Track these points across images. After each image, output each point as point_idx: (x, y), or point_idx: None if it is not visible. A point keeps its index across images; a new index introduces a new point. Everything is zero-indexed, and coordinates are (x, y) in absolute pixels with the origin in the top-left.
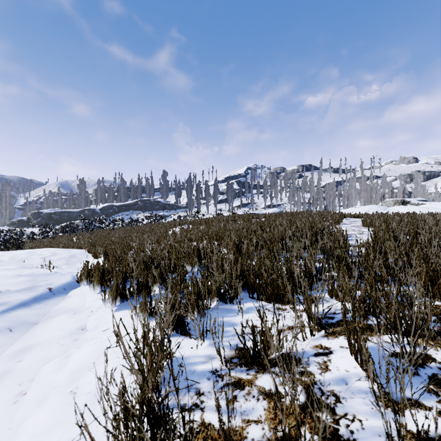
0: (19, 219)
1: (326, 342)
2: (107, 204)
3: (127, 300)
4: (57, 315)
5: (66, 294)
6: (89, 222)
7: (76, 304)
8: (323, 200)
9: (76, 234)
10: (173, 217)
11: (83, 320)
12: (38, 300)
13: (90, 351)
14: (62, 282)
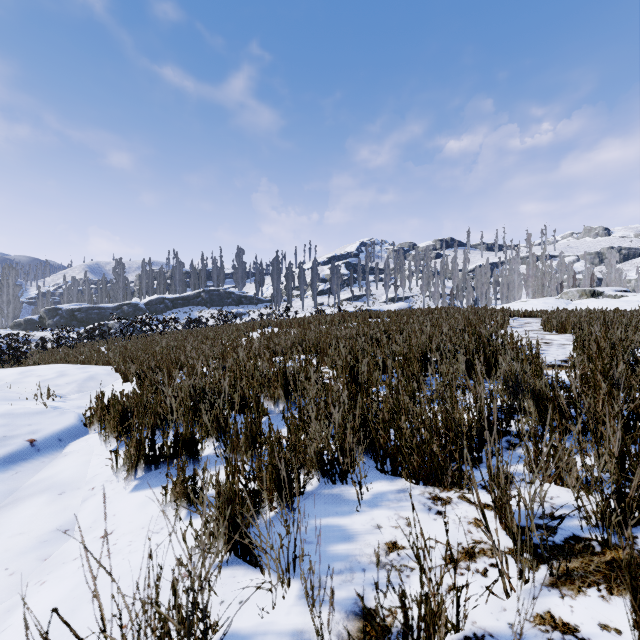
0: (27, 318)
1: (561, 605)
2: (155, 297)
3: (158, 468)
4: (29, 498)
5: (61, 450)
6: (126, 324)
7: (70, 472)
8: (472, 291)
9: (107, 341)
10: (253, 315)
11: (73, 509)
12: (6, 464)
13: (59, 597)
14: (57, 427)
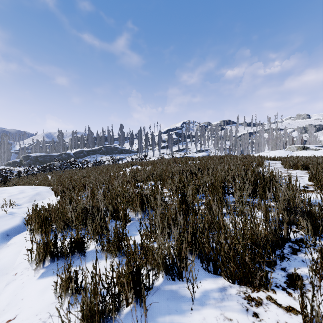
0: (14, 160)
1: None
2: (78, 150)
3: (59, 259)
4: None
5: (6, 242)
6: (62, 164)
7: (5, 260)
8: (240, 147)
9: (52, 172)
10: (128, 159)
11: None
12: None
13: None
14: (6, 227)
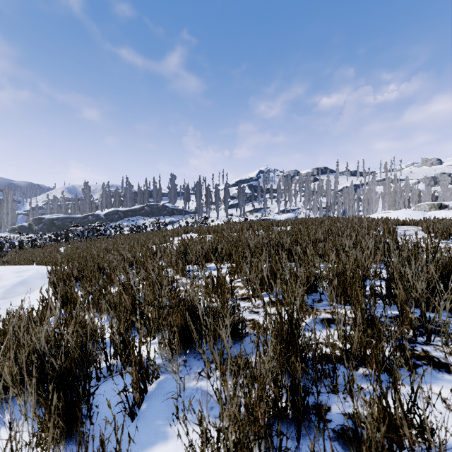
0: (20, 225)
1: None
2: (112, 210)
3: None
4: None
5: None
6: (82, 230)
7: None
8: (341, 205)
9: (70, 243)
10: (182, 223)
11: None
12: None
13: None
14: None
